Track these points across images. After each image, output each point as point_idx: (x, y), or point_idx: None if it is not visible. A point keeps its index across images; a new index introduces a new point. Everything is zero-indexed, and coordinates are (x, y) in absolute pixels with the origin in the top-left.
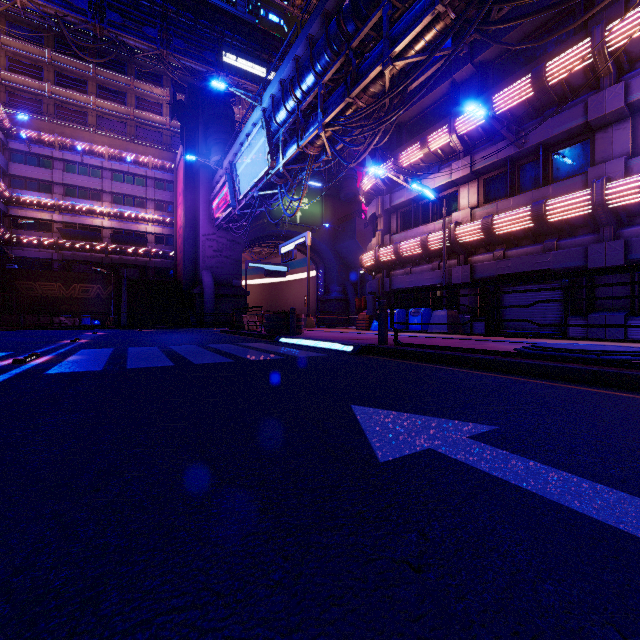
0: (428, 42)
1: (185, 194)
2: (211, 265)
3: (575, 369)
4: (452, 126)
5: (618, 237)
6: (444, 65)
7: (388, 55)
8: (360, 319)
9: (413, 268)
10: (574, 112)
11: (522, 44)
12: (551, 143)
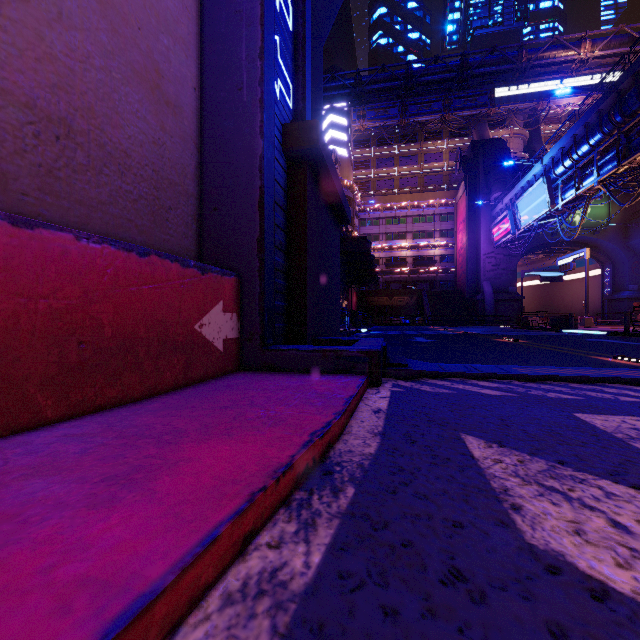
0: None
1: (468, 225)
2: (490, 277)
3: None
4: None
5: None
6: None
7: None
8: (638, 319)
9: None
10: None
11: None
12: None
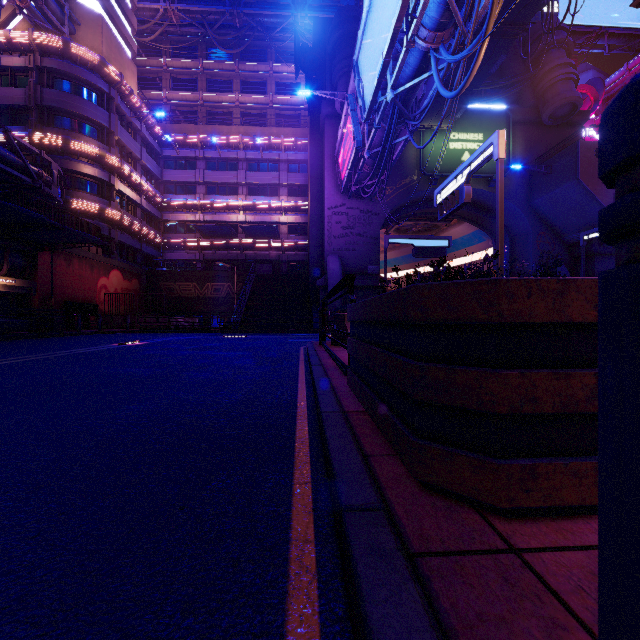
0: None
1: (310, 162)
2: (339, 247)
3: None
4: None
5: None
6: None
7: None
8: None
9: None
10: None
11: None
12: None
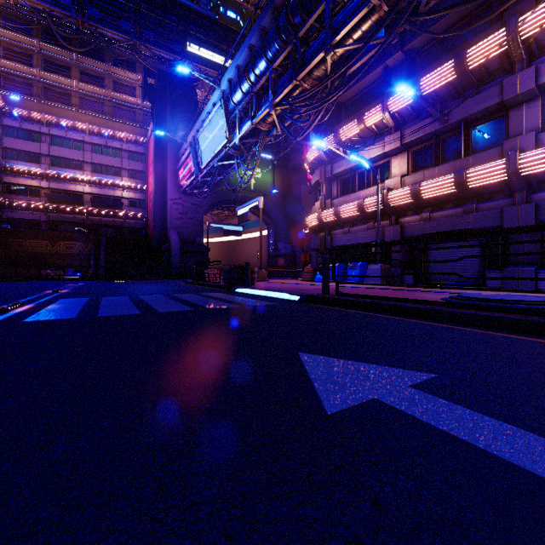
0: (364, 32)
1: (155, 164)
2: (177, 225)
3: (500, 317)
4: (385, 105)
5: (529, 201)
6: (378, 51)
7: (330, 43)
8: (305, 272)
9: (351, 228)
10: (491, 92)
11: (446, 33)
12: (471, 119)
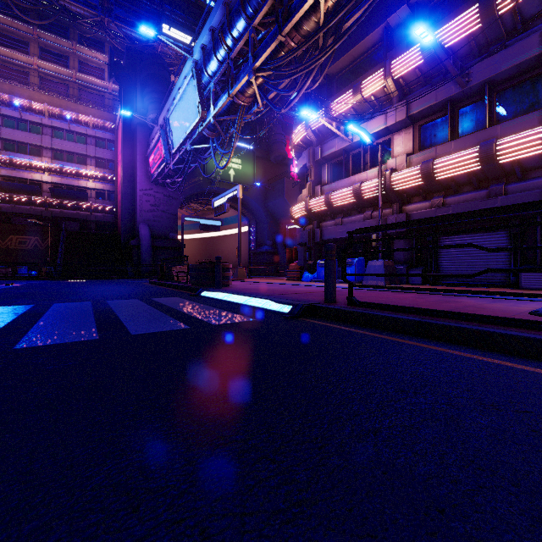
0: None
1: (123, 151)
2: (148, 219)
3: None
4: (387, 69)
5: None
6: None
7: None
8: (291, 270)
9: (344, 218)
10: (527, 43)
11: None
12: (497, 81)
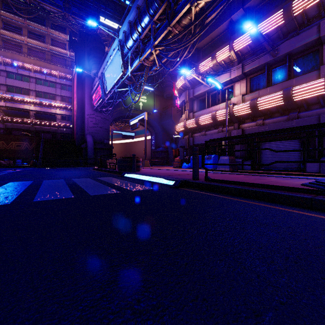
0: None
1: (77, 92)
2: (92, 131)
3: None
4: (231, 46)
5: None
6: None
7: None
8: (175, 161)
9: (206, 132)
10: (310, 32)
11: None
12: (293, 53)
